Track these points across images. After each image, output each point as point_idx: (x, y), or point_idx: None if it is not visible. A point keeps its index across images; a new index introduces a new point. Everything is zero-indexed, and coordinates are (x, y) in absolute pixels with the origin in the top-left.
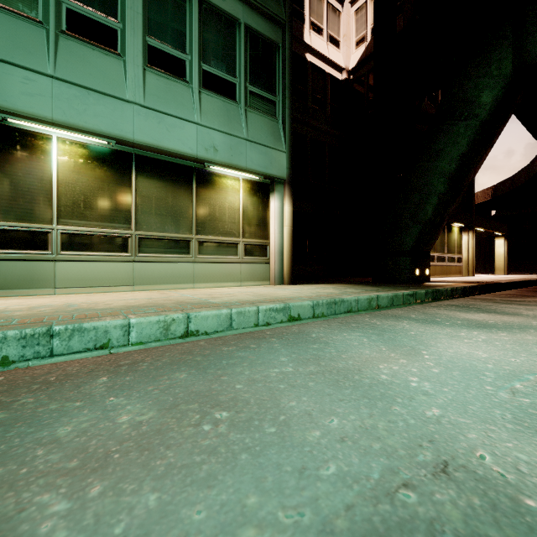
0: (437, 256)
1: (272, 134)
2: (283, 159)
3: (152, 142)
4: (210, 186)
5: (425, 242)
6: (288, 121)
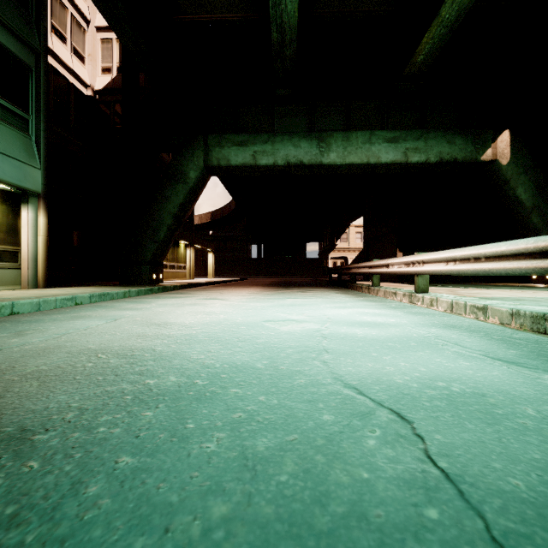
0: (170, 264)
1: (26, 150)
2: (38, 175)
3: None
4: None
5: (160, 256)
6: (43, 142)
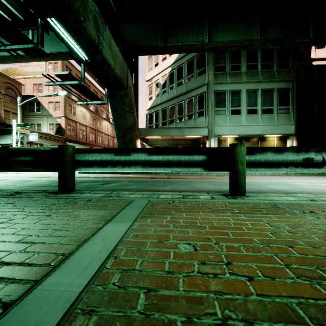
0: None
1: (287, 120)
2: (292, 127)
3: (249, 133)
4: (264, 141)
5: None
6: (295, 113)
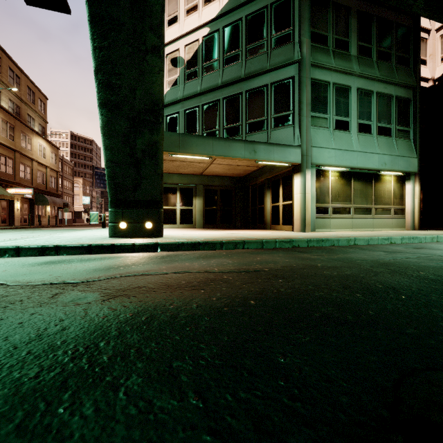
0: None
1: (409, 149)
2: (415, 162)
3: (362, 166)
4: (379, 181)
5: None
6: (417, 140)
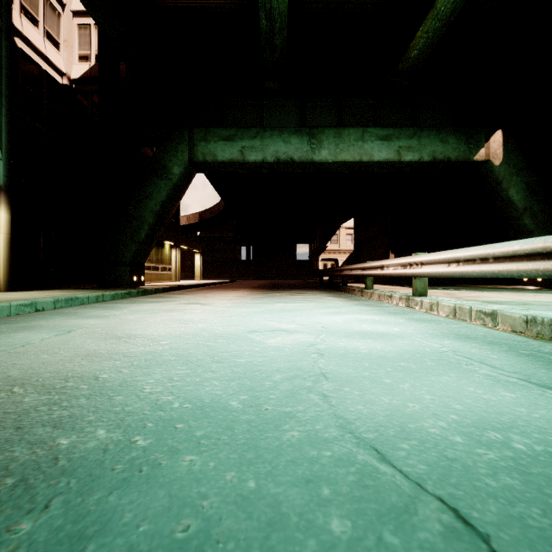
0: (153, 266)
1: None
2: None
3: None
4: None
5: (141, 257)
6: (5, 129)
